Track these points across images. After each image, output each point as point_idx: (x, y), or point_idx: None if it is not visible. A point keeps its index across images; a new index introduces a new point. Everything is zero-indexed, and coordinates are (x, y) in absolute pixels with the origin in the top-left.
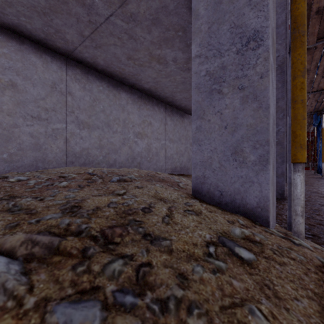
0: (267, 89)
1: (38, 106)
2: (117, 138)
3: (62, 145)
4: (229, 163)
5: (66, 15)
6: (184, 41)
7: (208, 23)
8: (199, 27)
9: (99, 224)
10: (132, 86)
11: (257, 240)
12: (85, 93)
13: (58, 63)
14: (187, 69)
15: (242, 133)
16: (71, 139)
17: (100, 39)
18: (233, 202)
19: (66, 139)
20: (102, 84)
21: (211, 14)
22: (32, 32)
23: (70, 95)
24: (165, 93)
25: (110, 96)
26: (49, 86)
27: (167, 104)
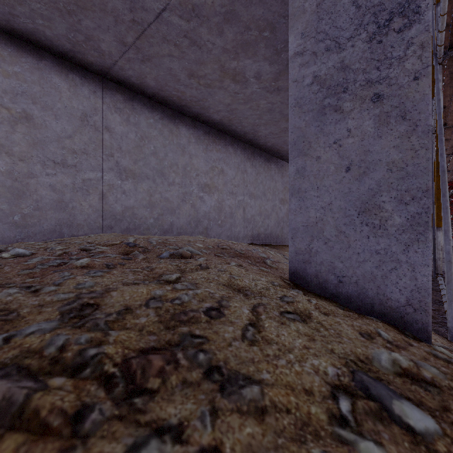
0: (426, 99)
1: (62, 147)
2: (174, 192)
3: (96, 202)
4: (353, 229)
5: (99, 13)
6: (272, 45)
7: None
8: (301, 6)
9: (123, 344)
10: (196, 118)
11: (426, 378)
12: (129, 129)
13: (91, 86)
14: (276, 90)
15: (379, 178)
16: (109, 195)
17: (150, 48)
18: (361, 295)
19: (101, 194)
20: (153, 115)
21: None
22: (54, 41)
23: (108, 132)
24: (244, 127)
25: (165, 132)
26: (79, 119)
27: (247, 143)
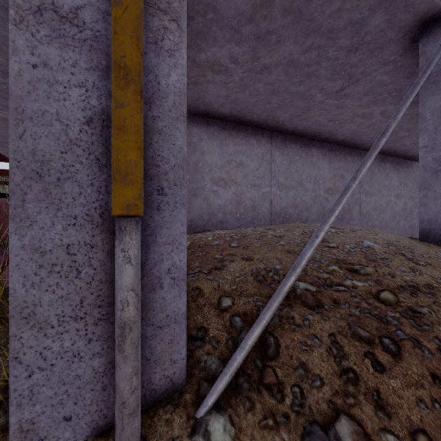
0: None
1: (254, 176)
2: (308, 196)
3: (268, 205)
4: None
5: (287, 108)
6: (398, 97)
7: (434, 125)
8: (425, 127)
9: (381, 242)
10: (323, 140)
11: None
12: (283, 158)
13: (265, 138)
14: None
15: None
16: (274, 200)
17: (308, 114)
18: None
19: (270, 200)
20: (296, 146)
21: (437, 120)
22: (255, 122)
23: (273, 163)
24: (363, 140)
25: (303, 155)
26: (260, 159)
27: (362, 150)
